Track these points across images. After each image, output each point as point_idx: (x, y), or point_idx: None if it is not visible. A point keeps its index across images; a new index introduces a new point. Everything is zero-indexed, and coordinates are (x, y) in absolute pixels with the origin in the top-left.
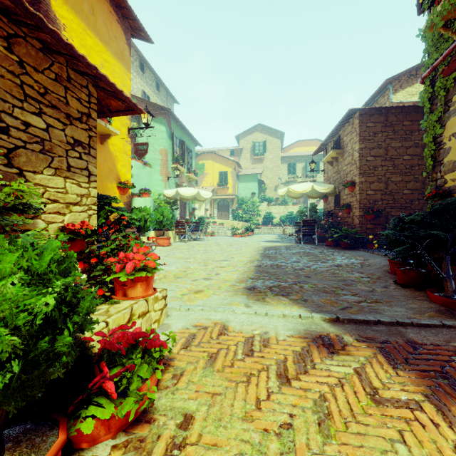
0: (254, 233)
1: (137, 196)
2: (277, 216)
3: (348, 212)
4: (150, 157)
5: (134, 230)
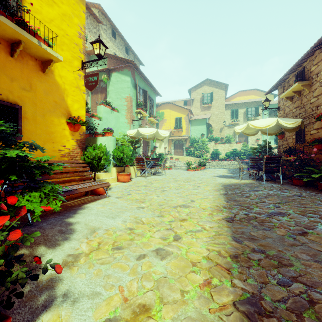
0: (206, 167)
1: (101, 135)
2: (223, 152)
3: (321, 148)
4: (118, 104)
5: (86, 169)
